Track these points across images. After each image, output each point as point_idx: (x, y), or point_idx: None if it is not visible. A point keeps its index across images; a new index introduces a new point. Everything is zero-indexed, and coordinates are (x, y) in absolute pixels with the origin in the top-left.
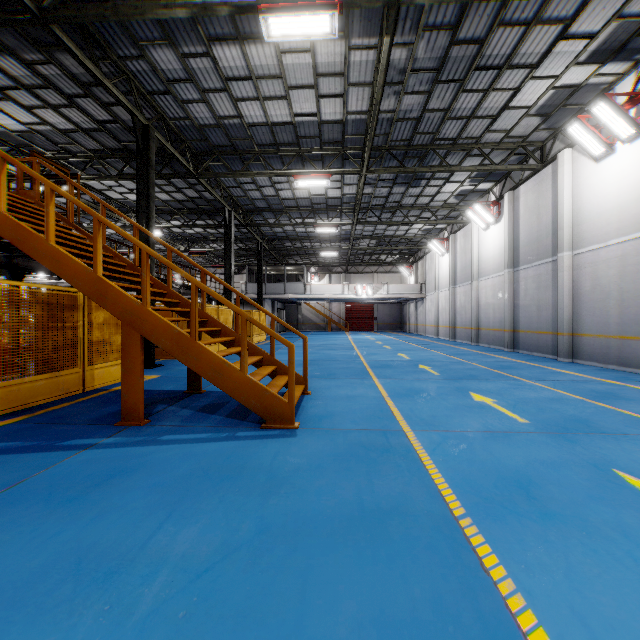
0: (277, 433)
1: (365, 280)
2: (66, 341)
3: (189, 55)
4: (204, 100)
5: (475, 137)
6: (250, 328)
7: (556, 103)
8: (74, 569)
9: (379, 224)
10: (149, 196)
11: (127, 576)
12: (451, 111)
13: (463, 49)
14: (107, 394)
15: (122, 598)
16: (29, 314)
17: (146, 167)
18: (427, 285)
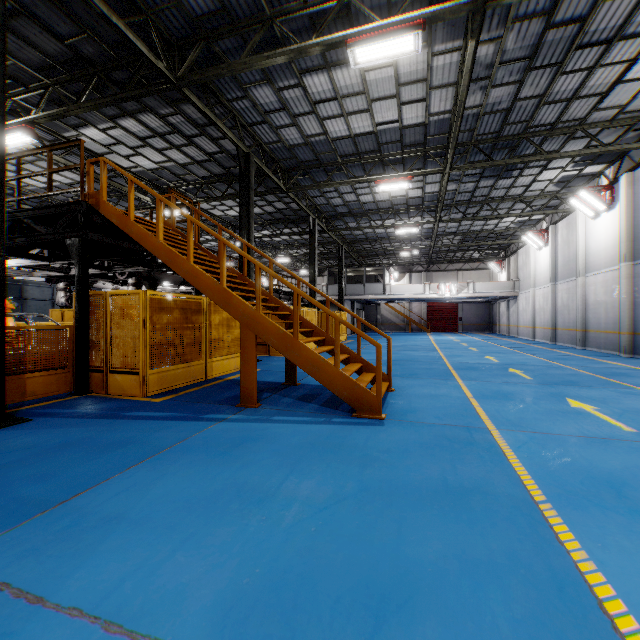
0: (367, 421)
1: (448, 278)
2: (194, 338)
3: (283, 88)
4: (294, 124)
5: (578, 118)
6: (332, 328)
7: None
8: (237, 495)
9: (464, 220)
10: (249, 214)
11: (272, 503)
12: (547, 96)
13: (560, 31)
14: (223, 382)
15: (272, 515)
16: (172, 317)
17: (247, 189)
18: (521, 282)
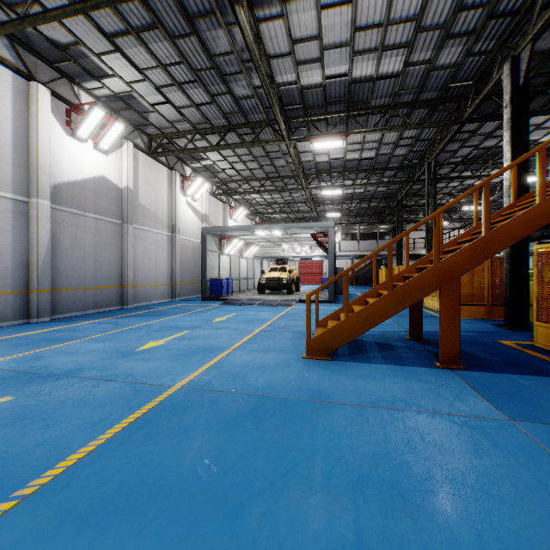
0: None
1: None
2: None
3: None
4: None
5: None
6: None
7: None
8: None
9: None
10: None
11: None
12: None
13: None
14: None
15: None
16: None
17: None
18: None
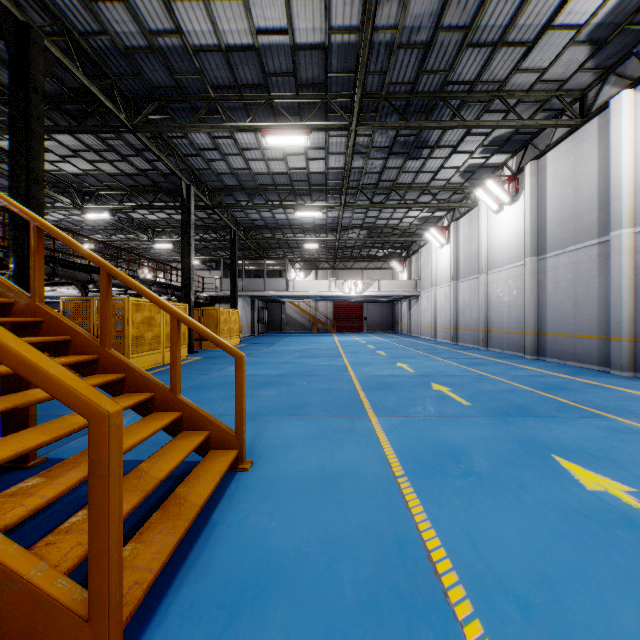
0: None
1: (354, 277)
2: None
3: None
4: None
5: (498, 80)
6: (217, 330)
7: (617, 21)
8: None
9: (371, 207)
10: (30, 133)
11: None
12: (473, 32)
13: None
14: None
15: None
16: None
17: (25, 88)
18: (422, 281)
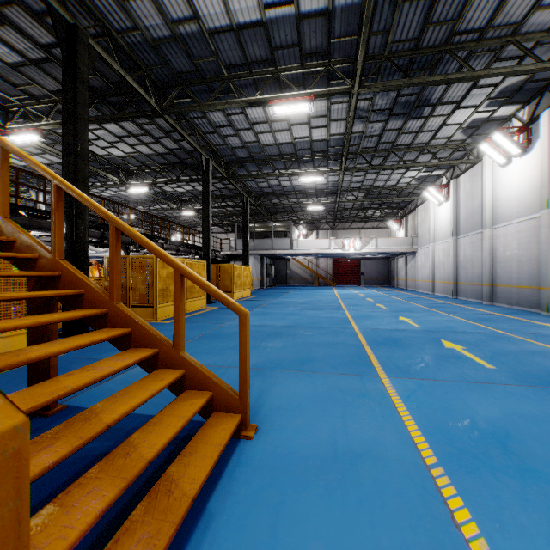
0: None
1: (352, 236)
2: None
3: None
4: None
5: (513, 23)
6: (231, 283)
7: None
8: None
9: (370, 169)
10: (77, 117)
11: None
12: None
13: None
14: None
15: None
16: None
17: (72, 79)
18: (419, 238)
